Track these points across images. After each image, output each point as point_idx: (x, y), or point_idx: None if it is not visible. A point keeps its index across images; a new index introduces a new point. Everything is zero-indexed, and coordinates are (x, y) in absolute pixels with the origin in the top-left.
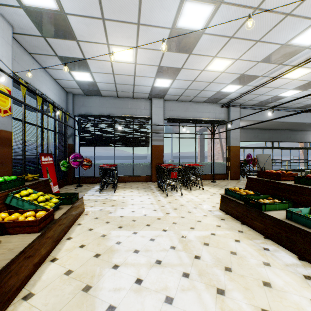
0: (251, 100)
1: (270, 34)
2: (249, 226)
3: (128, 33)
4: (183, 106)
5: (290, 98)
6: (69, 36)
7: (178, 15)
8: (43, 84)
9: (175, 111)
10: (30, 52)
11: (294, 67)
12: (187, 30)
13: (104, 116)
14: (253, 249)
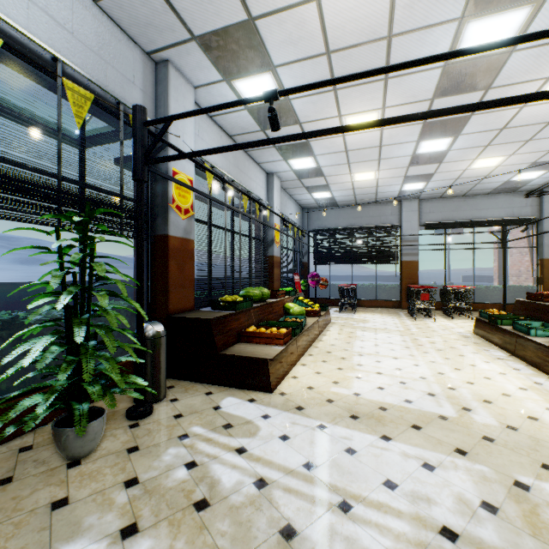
0: None
1: (542, 134)
2: (490, 341)
3: (370, 165)
4: (452, 204)
5: None
6: (318, 175)
7: (416, 148)
8: (289, 210)
9: (437, 213)
10: (284, 188)
11: None
12: (429, 153)
13: (340, 230)
14: (474, 349)
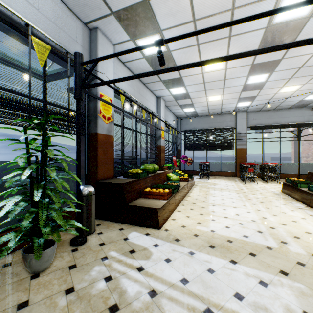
0: None
1: None
2: (293, 197)
3: (218, 91)
4: (266, 114)
5: None
6: (187, 98)
7: (246, 81)
8: (169, 119)
9: (257, 120)
10: (167, 106)
11: None
12: (254, 83)
13: (199, 130)
14: (283, 202)
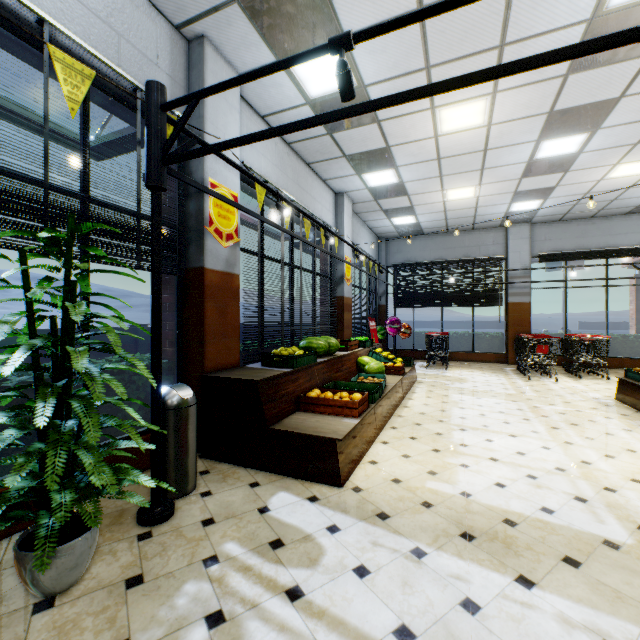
0: None
1: None
2: None
3: (469, 178)
4: (575, 228)
5: None
6: (400, 194)
7: (534, 152)
8: (362, 240)
9: (555, 240)
10: (357, 213)
11: None
12: (552, 157)
13: (427, 264)
14: (624, 423)
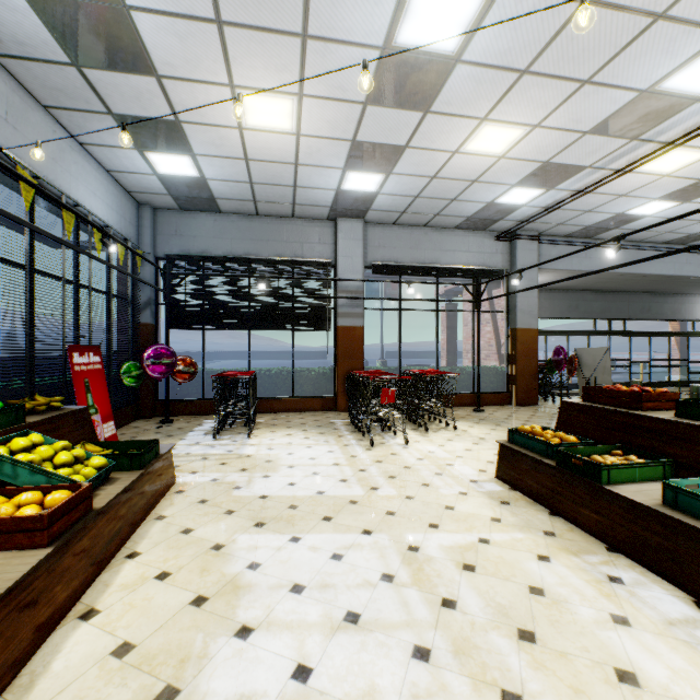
0: (564, 224)
1: (616, 66)
2: (569, 519)
3: (280, 59)
4: (410, 236)
5: (653, 221)
6: (138, 64)
7: (398, 14)
8: (79, 182)
9: (390, 248)
10: (46, 103)
11: (666, 147)
12: (420, 54)
13: (225, 260)
14: (585, 579)
